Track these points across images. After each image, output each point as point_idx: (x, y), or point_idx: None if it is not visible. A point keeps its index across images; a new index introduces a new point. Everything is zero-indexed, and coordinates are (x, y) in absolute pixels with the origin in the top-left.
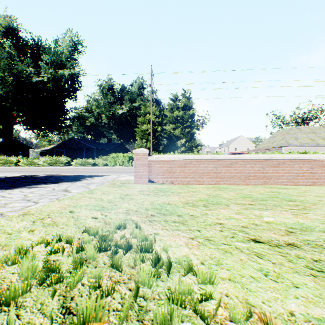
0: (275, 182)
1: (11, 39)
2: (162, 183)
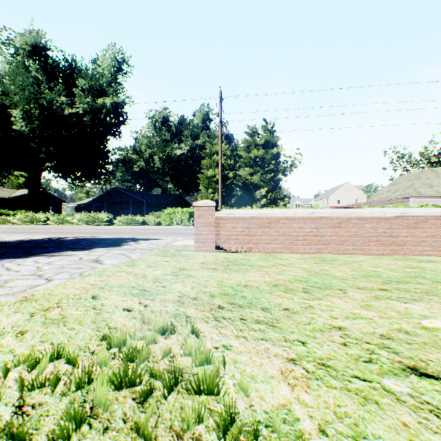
0: (411, 251)
1: (38, 61)
2: (235, 250)
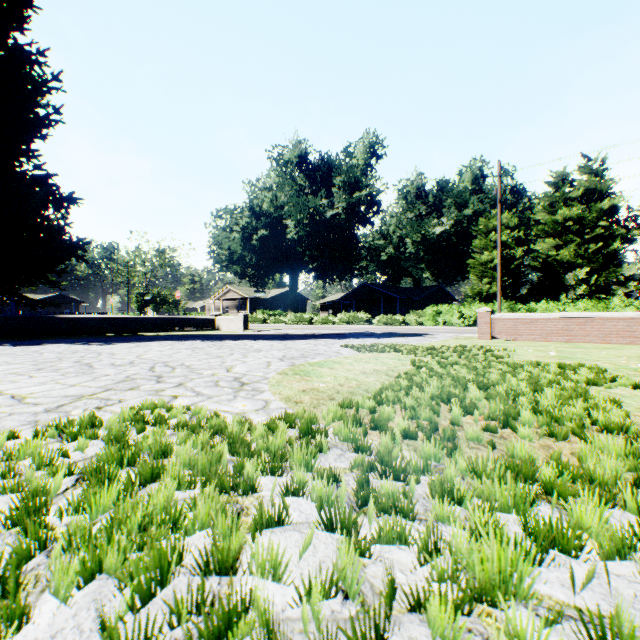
0: None
1: (302, 169)
2: (505, 339)
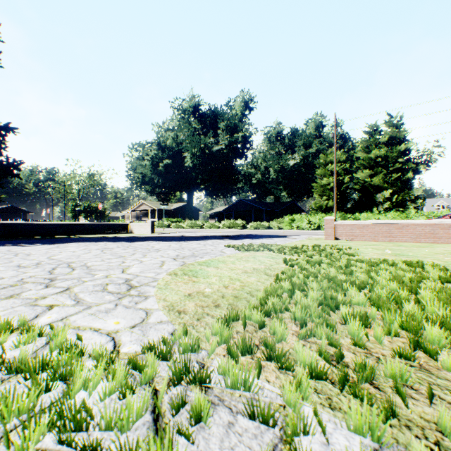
0: (445, 241)
1: (196, 116)
2: (344, 239)
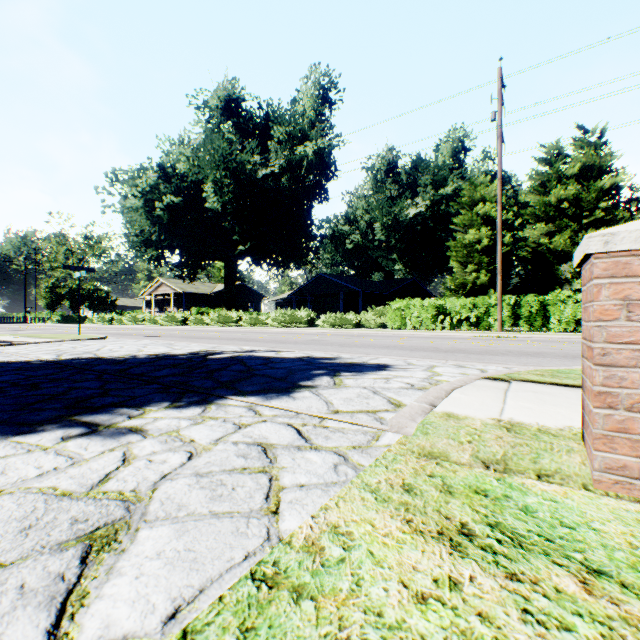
0: None
1: (231, 118)
2: None
